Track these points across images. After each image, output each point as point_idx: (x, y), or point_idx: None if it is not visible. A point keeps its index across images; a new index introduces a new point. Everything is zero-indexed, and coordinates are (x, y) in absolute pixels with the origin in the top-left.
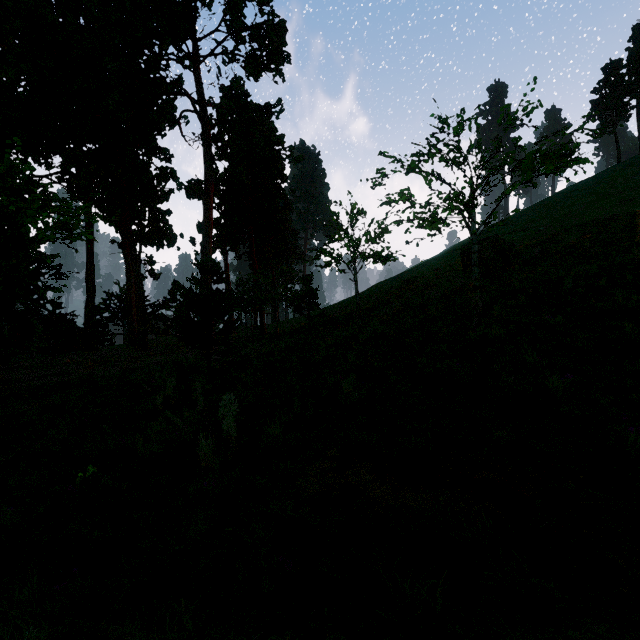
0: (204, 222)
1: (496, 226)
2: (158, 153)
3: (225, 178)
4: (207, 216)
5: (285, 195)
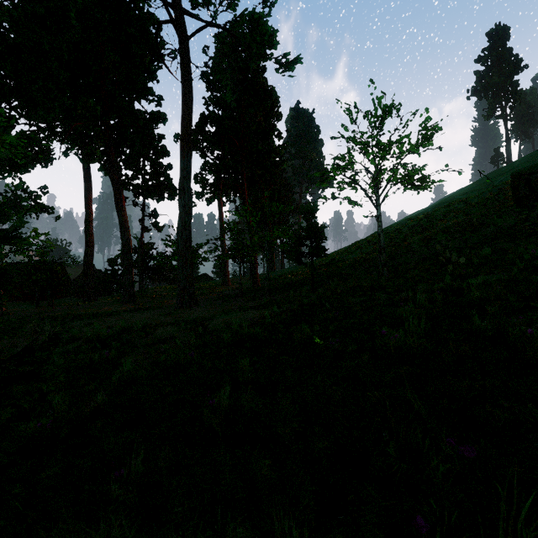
0: (181, 153)
1: (512, 166)
2: (145, 93)
3: (214, 115)
4: (184, 146)
5: (279, 133)
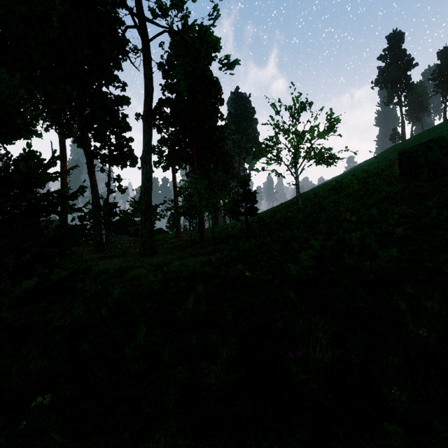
0: (144, 132)
1: (404, 144)
2: (112, 81)
3: (169, 100)
4: (146, 126)
5: (222, 115)
